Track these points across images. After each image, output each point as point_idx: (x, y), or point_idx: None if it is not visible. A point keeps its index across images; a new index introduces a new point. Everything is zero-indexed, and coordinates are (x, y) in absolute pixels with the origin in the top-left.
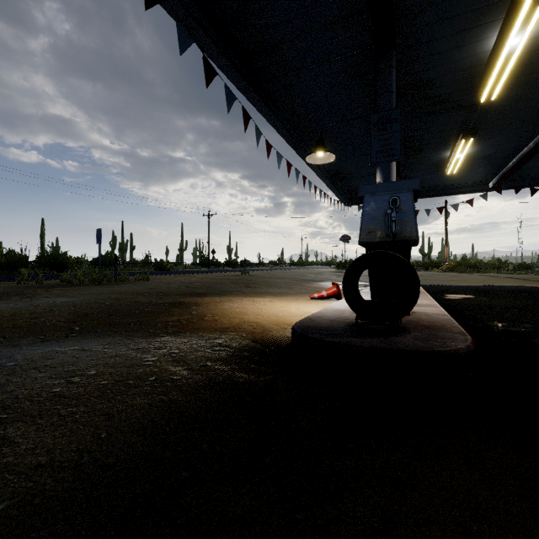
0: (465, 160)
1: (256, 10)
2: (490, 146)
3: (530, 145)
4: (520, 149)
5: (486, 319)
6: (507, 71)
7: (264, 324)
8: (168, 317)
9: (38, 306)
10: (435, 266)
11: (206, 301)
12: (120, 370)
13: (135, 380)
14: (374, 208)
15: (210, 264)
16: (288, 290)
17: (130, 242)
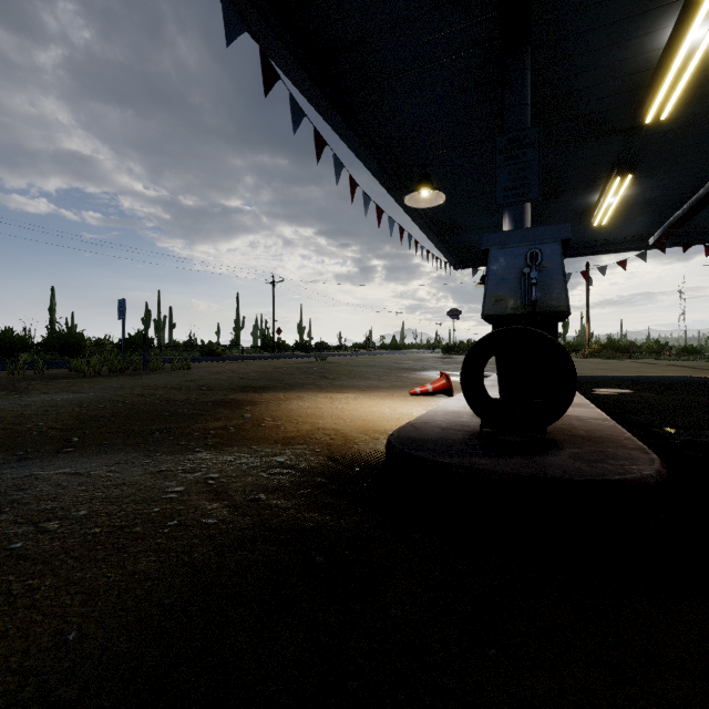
0: (618, 206)
1: None
2: (654, 187)
3: (708, 185)
4: (693, 191)
5: (659, 424)
6: (685, 77)
7: (345, 432)
8: (209, 423)
9: (28, 405)
10: (573, 350)
11: (266, 398)
12: (125, 509)
13: (145, 525)
14: (504, 266)
15: (274, 347)
16: (379, 383)
17: (170, 318)
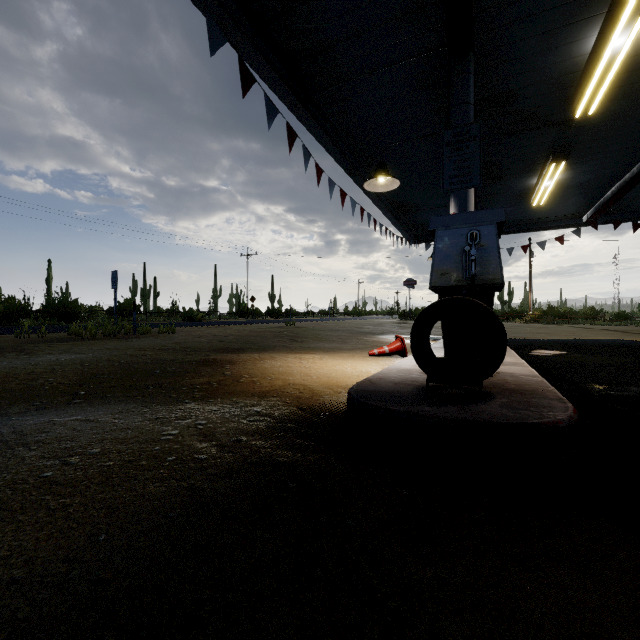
0: (554, 188)
1: (303, 2)
2: (585, 172)
3: (633, 170)
4: (621, 175)
5: (584, 381)
6: (608, 78)
7: (312, 387)
8: (195, 379)
9: (37, 364)
10: (517, 316)
11: (243, 358)
12: (132, 448)
13: (149, 460)
14: (448, 244)
15: (248, 313)
16: (342, 345)
17: (154, 287)
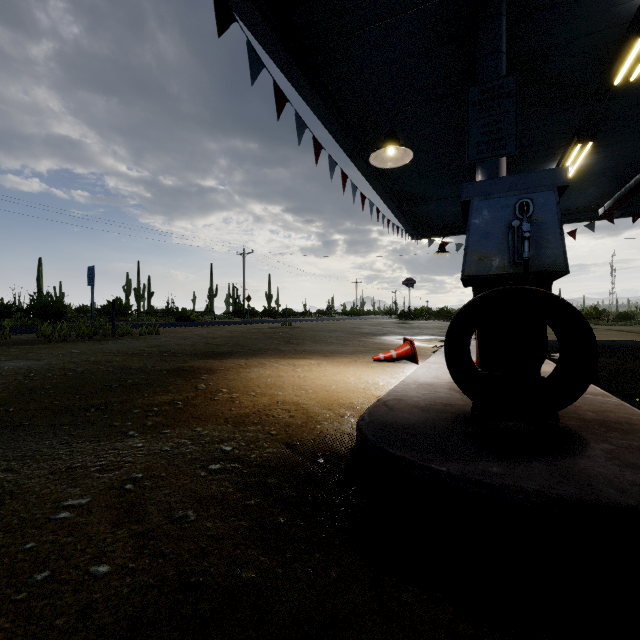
0: (573, 176)
1: None
2: (610, 157)
3: None
4: None
5: None
6: None
7: (307, 407)
8: (156, 396)
9: None
10: None
11: (226, 365)
12: None
13: None
14: (488, 219)
15: (245, 313)
16: (342, 348)
17: (148, 286)
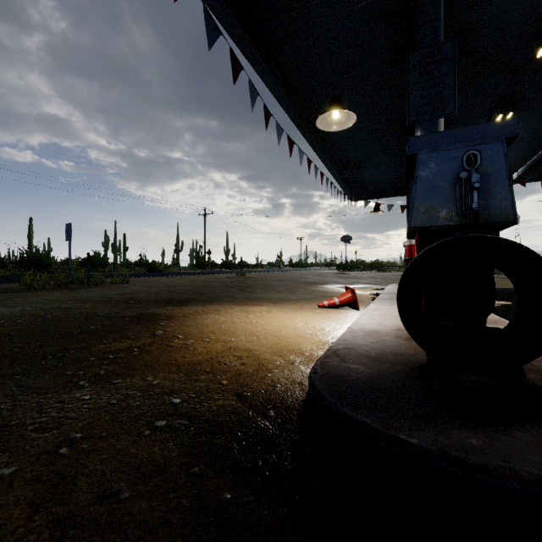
0: None
1: None
2: (527, 126)
3: None
4: None
5: None
6: None
7: (258, 354)
8: (114, 343)
9: None
10: None
11: (184, 312)
12: None
13: None
14: (435, 171)
15: (206, 265)
16: (289, 295)
17: (123, 242)
